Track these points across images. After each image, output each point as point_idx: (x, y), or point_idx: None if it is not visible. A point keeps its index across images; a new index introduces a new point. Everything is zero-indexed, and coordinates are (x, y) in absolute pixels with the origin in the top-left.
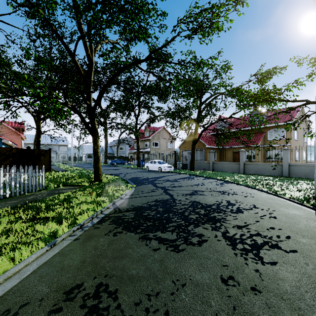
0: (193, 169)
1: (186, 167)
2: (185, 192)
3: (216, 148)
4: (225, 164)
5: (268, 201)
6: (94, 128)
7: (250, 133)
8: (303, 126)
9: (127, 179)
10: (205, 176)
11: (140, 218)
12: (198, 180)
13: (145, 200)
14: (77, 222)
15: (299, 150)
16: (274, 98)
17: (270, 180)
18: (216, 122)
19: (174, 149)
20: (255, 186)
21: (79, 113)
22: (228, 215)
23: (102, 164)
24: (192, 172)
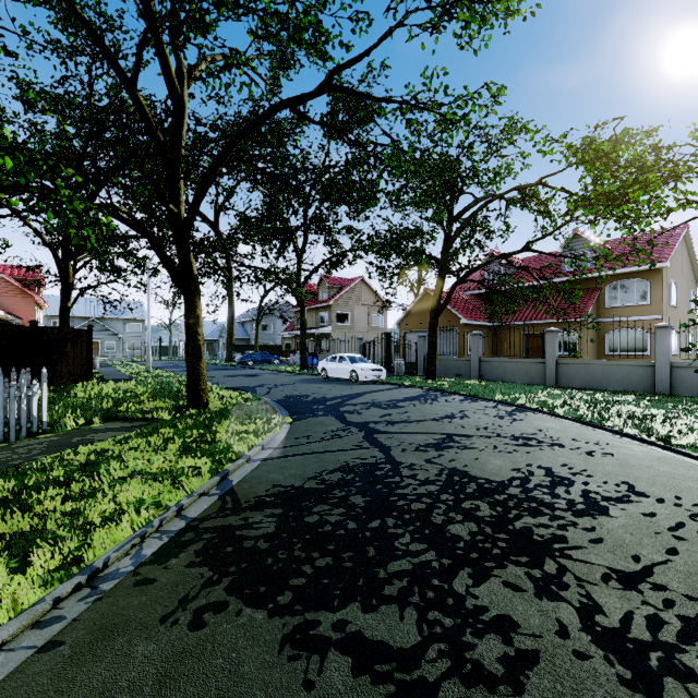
0: (433, 374)
1: (416, 370)
2: (423, 439)
3: (485, 327)
4: (509, 363)
5: (662, 470)
6: (187, 273)
7: (573, 287)
8: (687, 274)
9: (273, 402)
10: (463, 393)
11: (296, 539)
12: (450, 404)
13: (315, 467)
14: (85, 557)
15: (680, 330)
16: (636, 199)
17: (631, 405)
18: (488, 262)
19: (385, 329)
20: (602, 422)
21: (149, 236)
22: (569, 524)
23: (223, 362)
24: (432, 383)
